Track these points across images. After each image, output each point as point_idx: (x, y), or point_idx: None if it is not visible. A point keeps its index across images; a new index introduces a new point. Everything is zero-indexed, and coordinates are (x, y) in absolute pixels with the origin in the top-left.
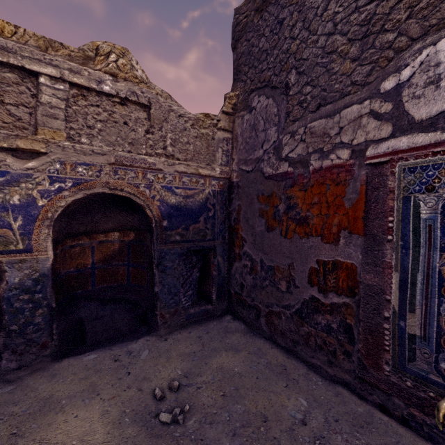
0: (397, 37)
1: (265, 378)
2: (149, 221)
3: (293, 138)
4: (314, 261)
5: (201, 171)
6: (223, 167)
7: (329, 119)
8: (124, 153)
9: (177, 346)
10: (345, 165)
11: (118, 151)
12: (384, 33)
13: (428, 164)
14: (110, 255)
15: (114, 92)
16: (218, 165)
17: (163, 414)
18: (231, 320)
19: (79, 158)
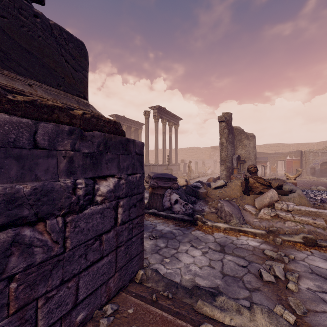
0: None
1: None
2: None
3: None
4: None
5: None
6: None
7: None
8: None
9: None
10: None
11: (326, 157)
12: None
13: None
14: (325, 168)
15: (326, 152)
16: None
17: None
18: None
19: (322, 159)
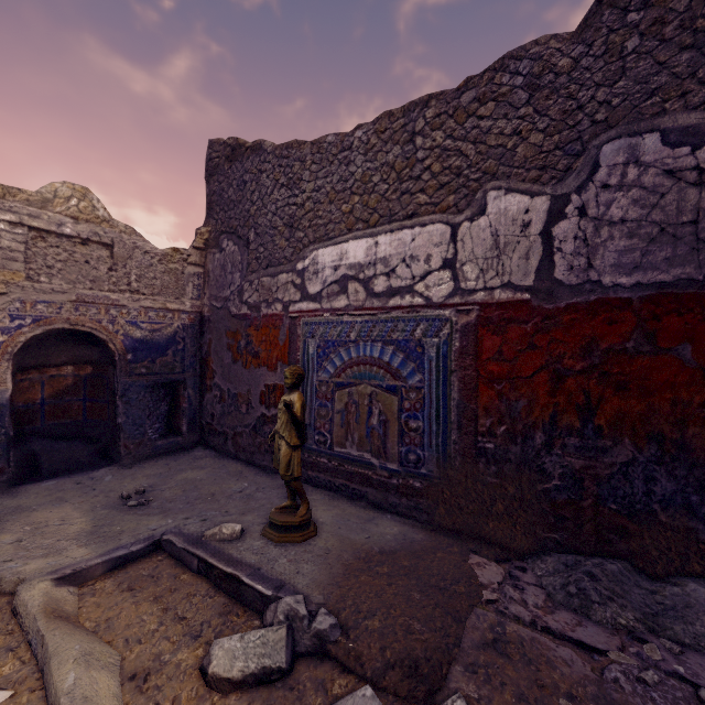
0: (304, 236)
1: (222, 478)
2: (112, 354)
3: (251, 287)
4: (263, 386)
5: (170, 306)
6: (194, 301)
7: (273, 278)
8: (86, 291)
9: (143, 471)
10: (280, 315)
11: (80, 289)
12: (299, 231)
13: (313, 321)
14: (62, 390)
15: (75, 233)
16: (189, 299)
17: (131, 502)
18: (203, 450)
19: (39, 296)
